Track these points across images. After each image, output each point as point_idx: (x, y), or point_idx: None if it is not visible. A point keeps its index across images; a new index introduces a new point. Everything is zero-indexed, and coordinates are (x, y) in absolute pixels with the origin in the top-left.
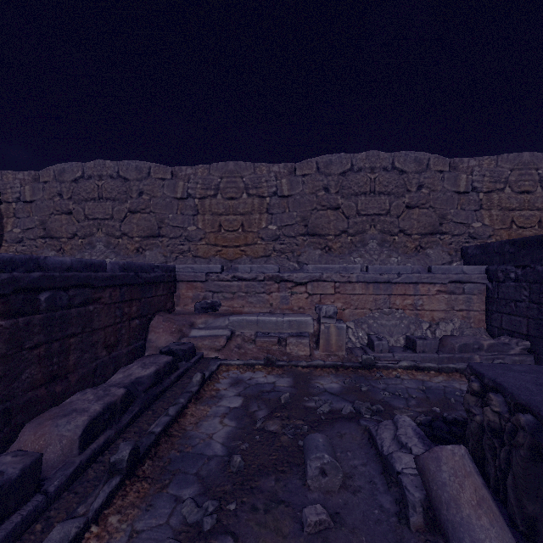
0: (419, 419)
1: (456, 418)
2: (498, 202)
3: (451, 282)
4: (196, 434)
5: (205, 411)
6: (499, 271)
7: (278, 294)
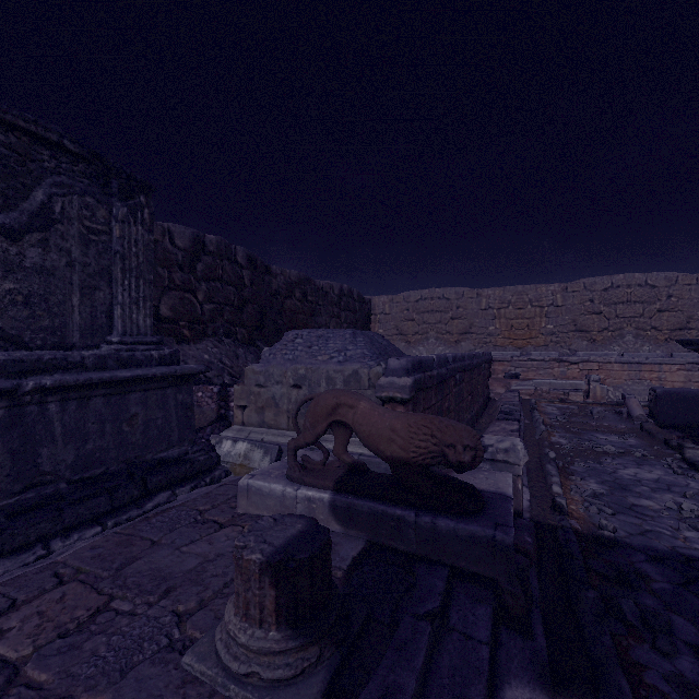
0: None
1: None
2: None
3: (689, 364)
4: (546, 411)
5: (544, 409)
6: None
7: (559, 369)
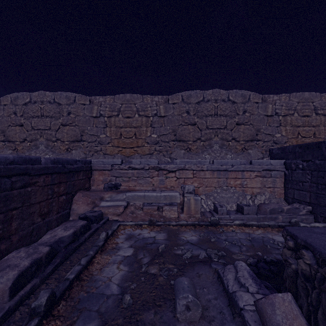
0: (249, 261)
1: (272, 260)
2: (290, 122)
3: (264, 170)
4: (100, 278)
5: (107, 260)
6: (292, 163)
7: (158, 178)
